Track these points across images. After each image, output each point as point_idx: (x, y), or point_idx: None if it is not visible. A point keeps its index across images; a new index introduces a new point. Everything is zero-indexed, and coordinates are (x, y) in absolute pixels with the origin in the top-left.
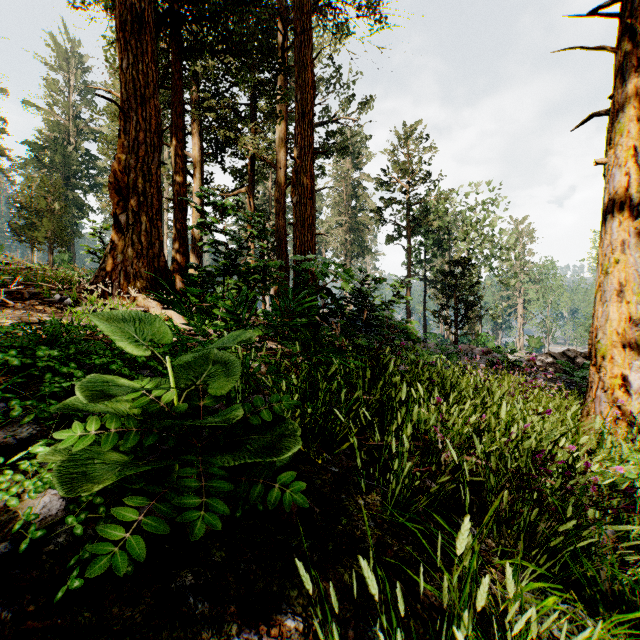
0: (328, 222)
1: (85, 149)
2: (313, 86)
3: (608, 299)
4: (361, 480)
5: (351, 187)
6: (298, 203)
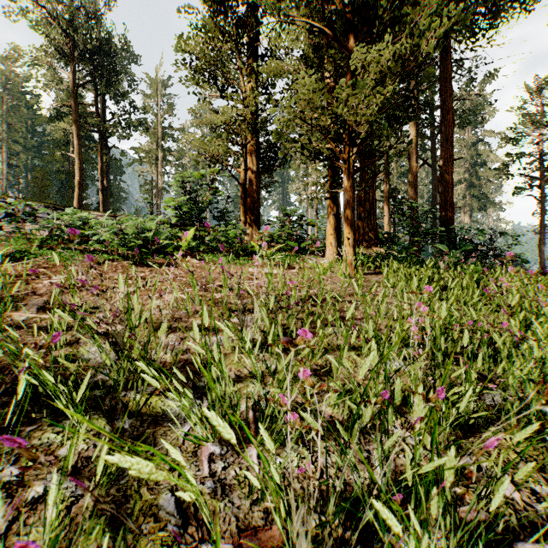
0: None
1: None
2: (453, 121)
3: None
4: None
5: (471, 146)
6: (442, 191)
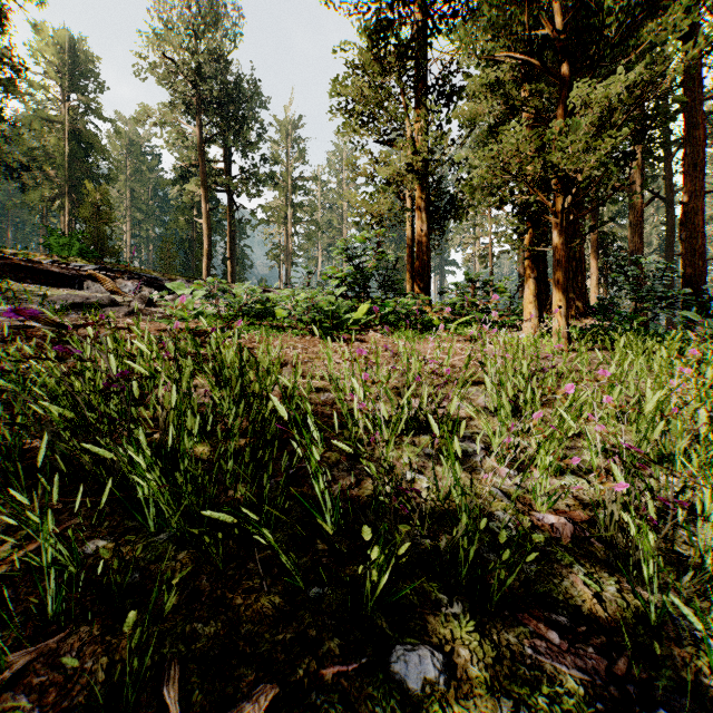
0: None
1: None
2: (703, 138)
3: None
4: None
5: None
6: (686, 238)
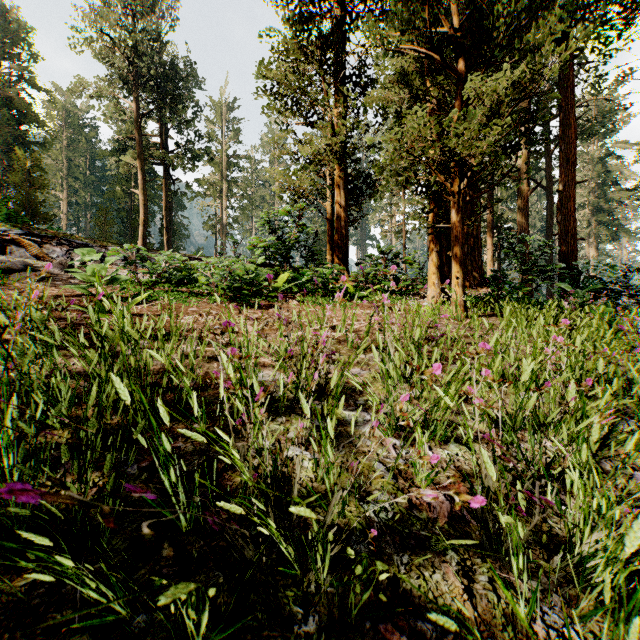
0: None
1: None
2: (575, 137)
3: None
4: None
5: (597, 161)
6: (562, 221)
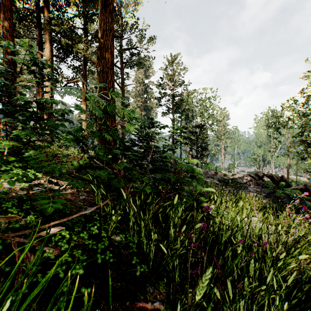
0: (132, 105)
1: None
2: None
3: None
4: None
5: (144, 87)
6: (101, 71)
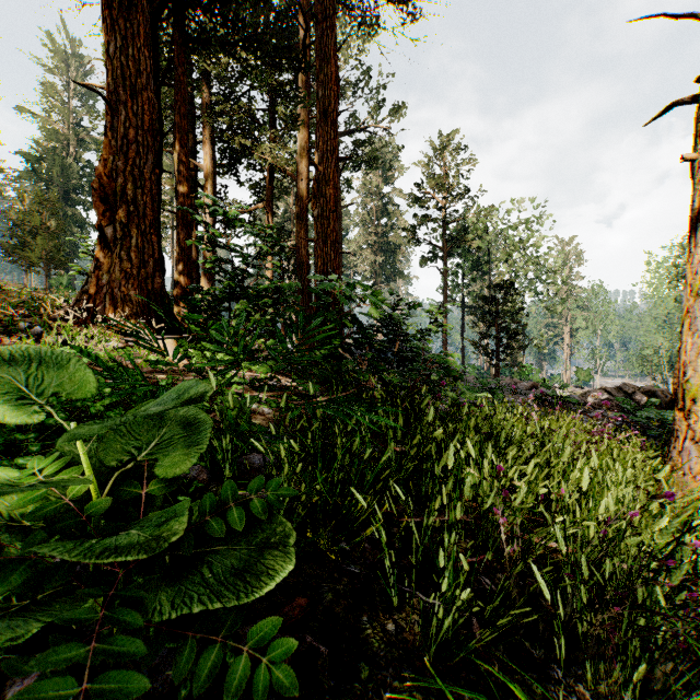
0: (356, 242)
1: (87, 161)
2: (337, 82)
3: (699, 328)
4: (391, 585)
5: (381, 204)
6: (320, 216)
